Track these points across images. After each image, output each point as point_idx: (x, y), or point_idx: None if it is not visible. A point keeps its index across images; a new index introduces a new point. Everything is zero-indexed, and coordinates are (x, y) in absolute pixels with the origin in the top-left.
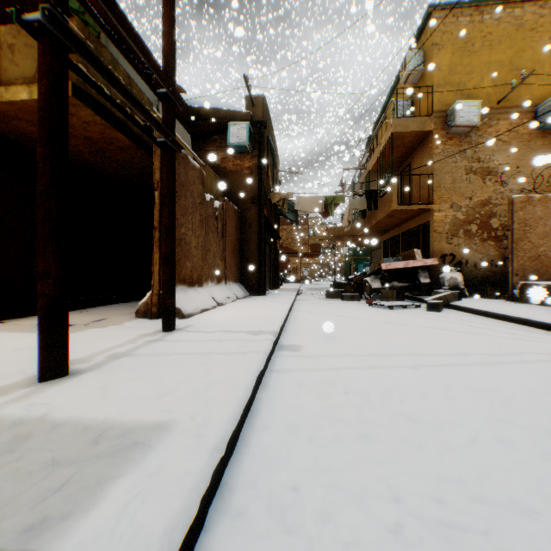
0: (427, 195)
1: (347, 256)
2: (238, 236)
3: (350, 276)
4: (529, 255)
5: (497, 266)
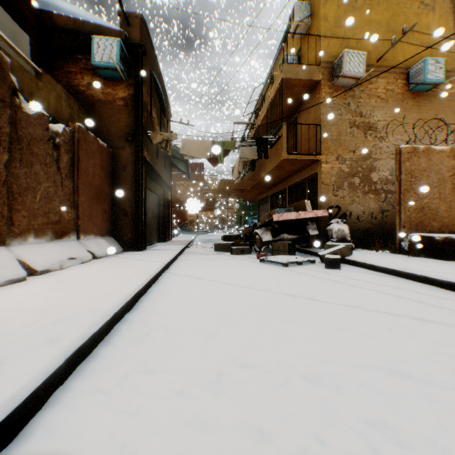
0: (314, 147)
1: (238, 211)
2: (108, 179)
3: (241, 228)
4: (415, 206)
5: (377, 218)
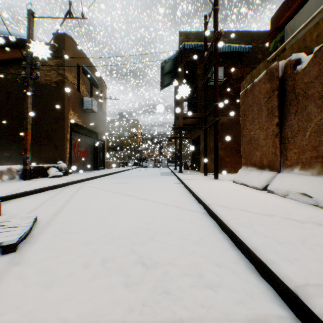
0: None
1: None
2: None
3: None
4: None
5: None
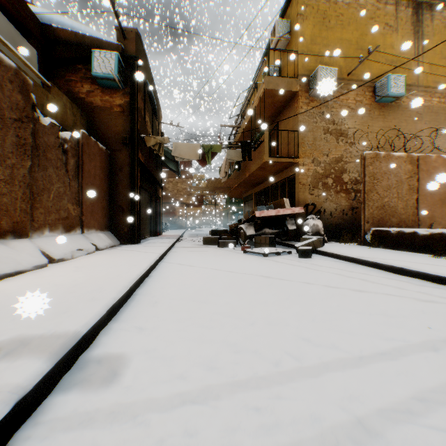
0: (293, 151)
1: (225, 207)
2: (107, 179)
3: (228, 224)
4: (377, 205)
5: (347, 215)
